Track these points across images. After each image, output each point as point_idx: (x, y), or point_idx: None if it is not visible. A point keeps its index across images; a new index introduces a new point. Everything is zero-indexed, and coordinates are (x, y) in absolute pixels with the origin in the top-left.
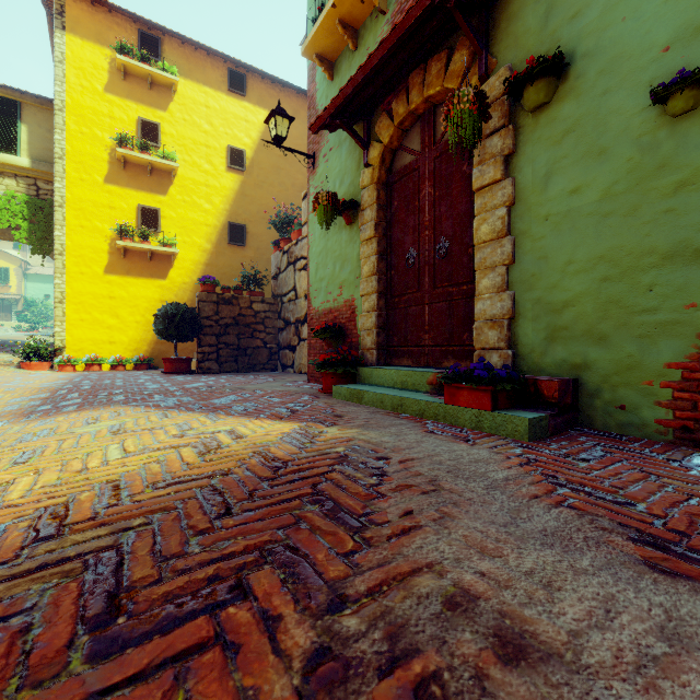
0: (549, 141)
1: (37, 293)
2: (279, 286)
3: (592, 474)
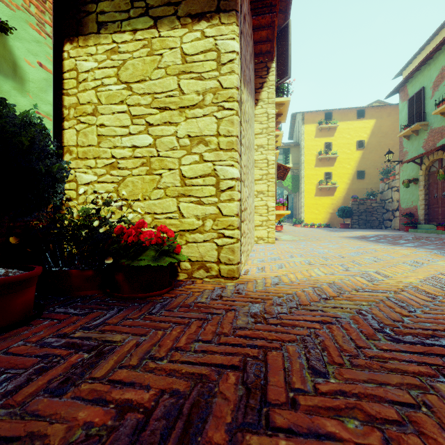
0: None
1: None
2: (383, 196)
3: None
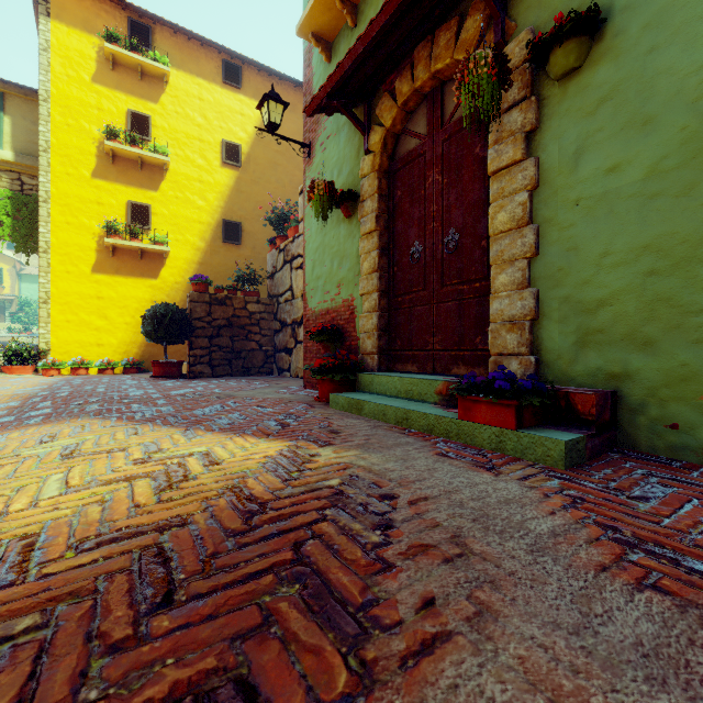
0: (580, 113)
1: (32, 294)
2: (275, 285)
3: (663, 523)
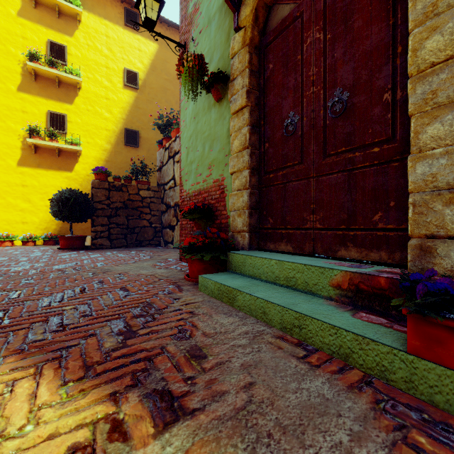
0: None
1: None
2: (162, 176)
3: None
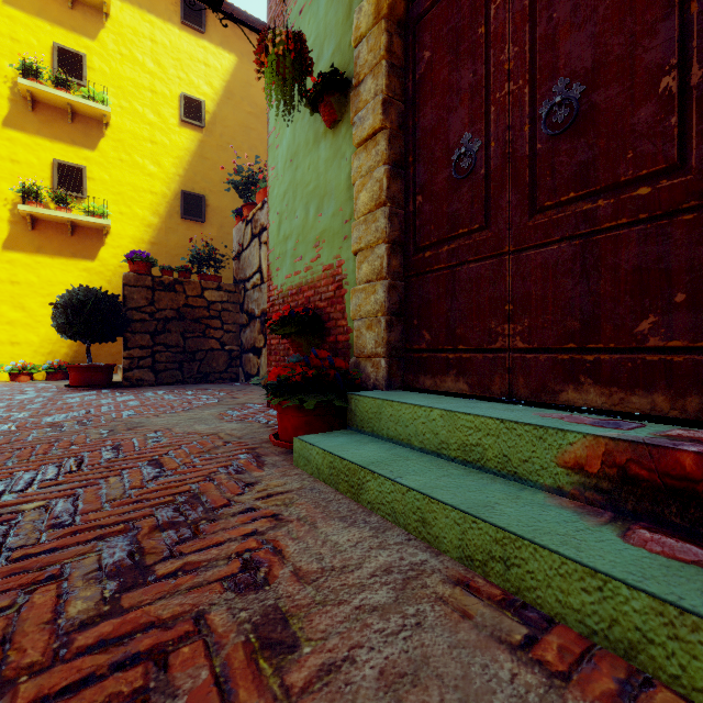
0: None
1: None
2: (241, 267)
3: None
